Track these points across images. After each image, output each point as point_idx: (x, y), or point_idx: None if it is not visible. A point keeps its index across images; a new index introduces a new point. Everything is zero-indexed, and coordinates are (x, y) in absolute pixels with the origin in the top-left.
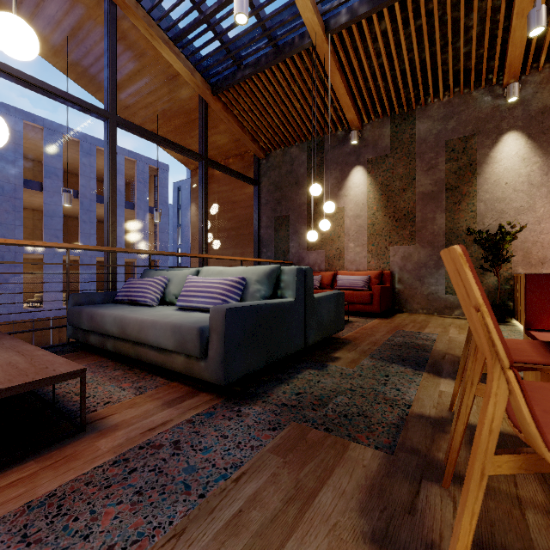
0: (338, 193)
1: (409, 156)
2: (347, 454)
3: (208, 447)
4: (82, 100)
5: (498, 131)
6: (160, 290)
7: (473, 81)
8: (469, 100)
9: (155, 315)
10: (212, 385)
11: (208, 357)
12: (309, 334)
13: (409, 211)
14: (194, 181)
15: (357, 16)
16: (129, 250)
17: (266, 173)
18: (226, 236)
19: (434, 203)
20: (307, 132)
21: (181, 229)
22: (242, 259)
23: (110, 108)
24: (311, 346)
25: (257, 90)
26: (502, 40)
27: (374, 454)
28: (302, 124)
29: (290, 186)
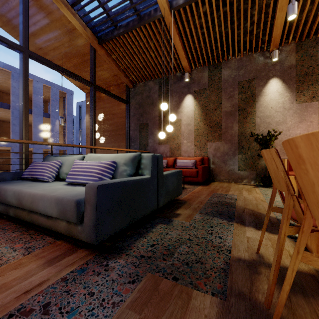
0: (177, 110)
1: (218, 90)
2: (191, 303)
3: (74, 308)
4: (1, 36)
5: (267, 77)
6: (55, 170)
7: (254, 48)
8: (251, 58)
9: (45, 190)
10: (88, 243)
11: (83, 223)
12: (160, 199)
13: (218, 122)
14: (88, 100)
15: (189, 0)
16: (35, 142)
17: (134, 96)
18: (108, 135)
19: (232, 117)
20: (158, 72)
21: (82, 131)
22: (118, 149)
23: (23, 44)
24: (161, 206)
25: (127, 43)
26: (270, 25)
27: (212, 301)
28: (155, 67)
29: (148, 105)
